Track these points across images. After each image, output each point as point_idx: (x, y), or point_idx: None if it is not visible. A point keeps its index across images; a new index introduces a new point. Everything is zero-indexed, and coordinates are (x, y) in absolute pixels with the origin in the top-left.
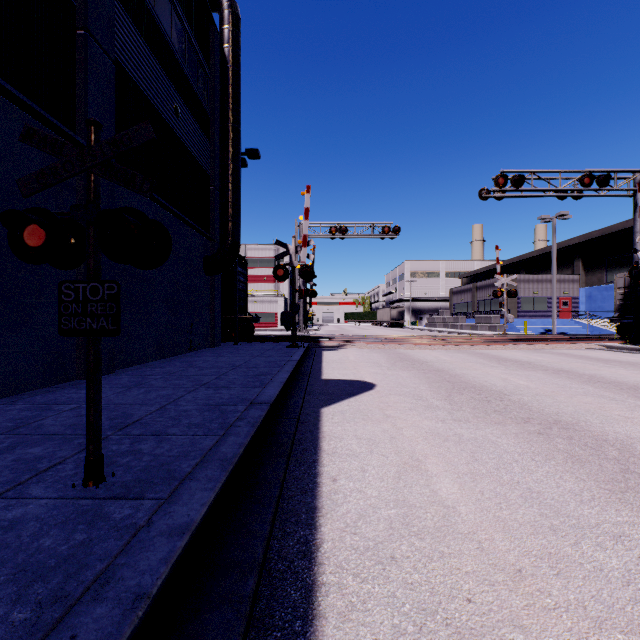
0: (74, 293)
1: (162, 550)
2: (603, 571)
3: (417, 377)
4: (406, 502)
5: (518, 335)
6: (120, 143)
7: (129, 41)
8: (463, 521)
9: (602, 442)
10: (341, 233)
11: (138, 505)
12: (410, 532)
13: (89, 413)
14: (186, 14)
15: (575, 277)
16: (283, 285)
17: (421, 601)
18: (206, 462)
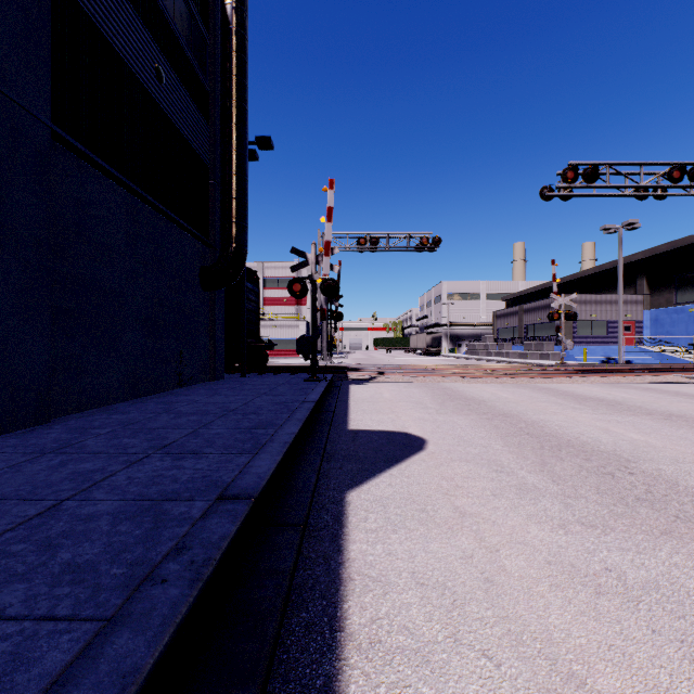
0: None
1: None
2: None
3: (481, 426)
4: None
5: (580, 365)
6: None
7: None
8: None
9: None
10: (371, 245)
11: None
12: None
13: None
14: None
15: (639, 298)
16: (305, 308)
17: None
18: None
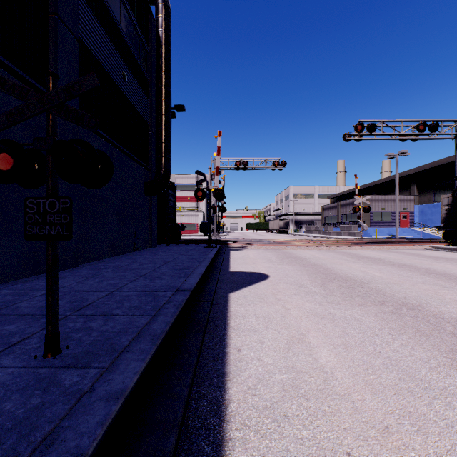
0: (36, 206)
1: (100, 414)
2: (454, 428)
3: (299, 270)
4: (294, 368)
5: (371, 239)
6: (72, 89)
7: (88, 24)
8: (339, 384)
9: (440, 320)
10: (243, 166)
11: (84, 373)
12: (298, 394)
13: (48, 300)
14: (131, 6)
15: (411, 197)
16: (202, 203)
17: (309, 455)
18: (140, 337)
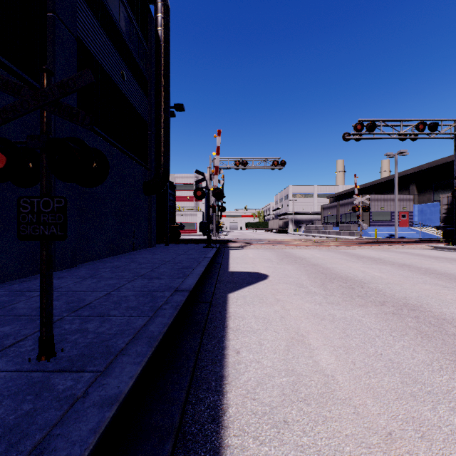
0: (30, 206)
1: (93, 420)
2: None
3: (299, 270)
4: (294, 371)
5: (370, 239)
6: (66, 86)
7: (87, 23)
8: (340, 388)
9: (442, 321)
10: (243, 165)
11: (79, 377)
12: (298, 398)
13: (42, 302)
14: (130, 5)
15: (411, 197)
16: (201, 203)
17: None
18: (137, 339)
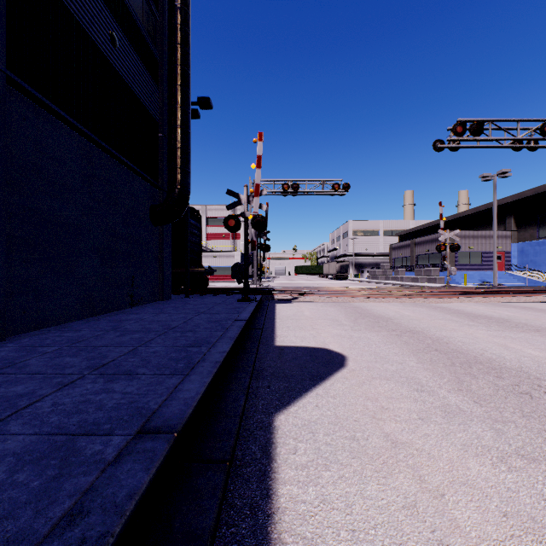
0: None
1: None
2: None
3: (393, 342)
4: None
5: (463, 287)
6: None
7: None
8: None
9: None
10: (293, 190)
11: None
12: None
13: None
14: None
15: (508, 233)
16: (240, 242)
17: None
18: None
